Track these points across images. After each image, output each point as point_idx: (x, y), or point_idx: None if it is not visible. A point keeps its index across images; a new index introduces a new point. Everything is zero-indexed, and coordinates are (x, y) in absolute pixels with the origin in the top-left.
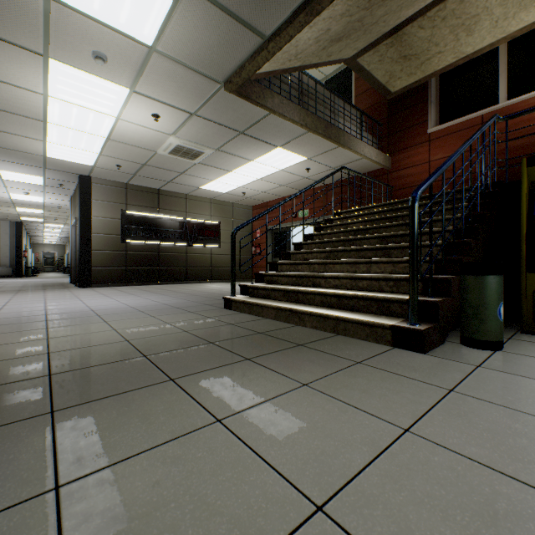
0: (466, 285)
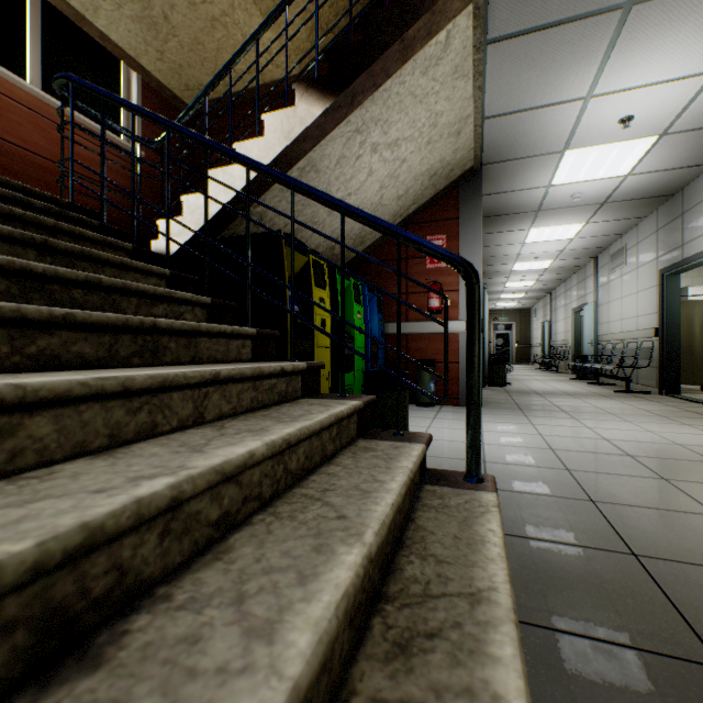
0: (404, 404)
